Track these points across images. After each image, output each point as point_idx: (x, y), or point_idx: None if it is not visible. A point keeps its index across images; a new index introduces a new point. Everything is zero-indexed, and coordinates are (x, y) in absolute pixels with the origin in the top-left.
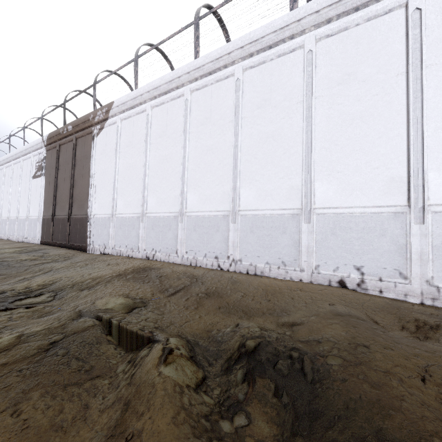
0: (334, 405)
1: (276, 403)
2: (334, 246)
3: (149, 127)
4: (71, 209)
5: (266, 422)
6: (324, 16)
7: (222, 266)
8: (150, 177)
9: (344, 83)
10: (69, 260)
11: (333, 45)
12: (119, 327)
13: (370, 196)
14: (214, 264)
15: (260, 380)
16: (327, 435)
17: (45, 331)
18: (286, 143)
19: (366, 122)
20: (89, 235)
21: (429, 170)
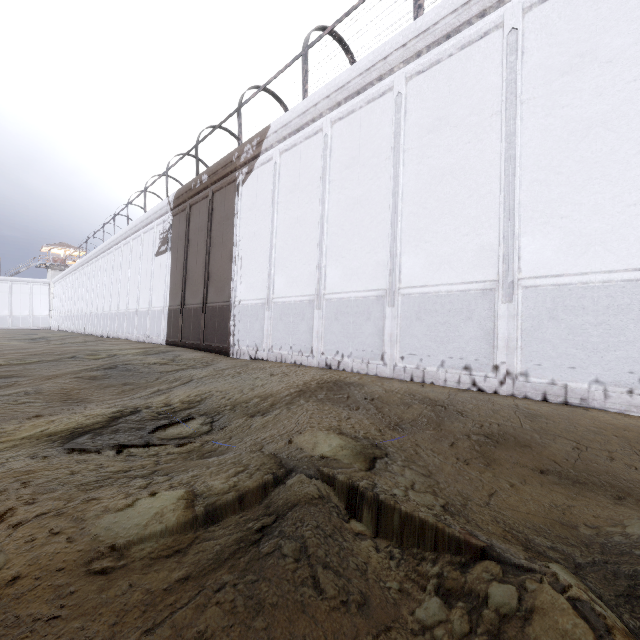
0: None
1: None
2: None
3: (328, 155)
4: (206, 295)
5: None
6: None
7: (480, 385)
8: (331, 236)
9: None
10: (210, 366)
11: None
12: (377, 504)
13: None
14: (463, 381)
15: None
16: None
17: (234, 497)
18: None
19: None
20: (232, 331)
21: None
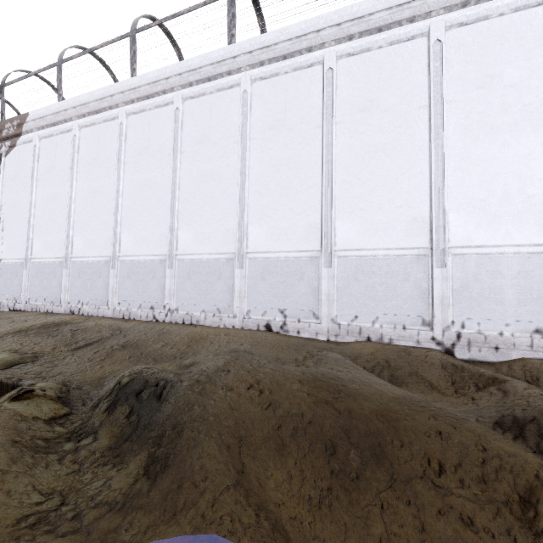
0: (166, 413)
1: (125, 422)
2: (263, 291)
3: (76, 151)
4: None
5: (109, 437)
6: (257, 58)
7: (157, 317)
8: (77, 213)
9: (274, 128)
10: None
11: (266, 88)
12: None
13: (293, 241)
14: (149, 316)
15: (120, 407)
16: (149, 435)
17: None
18: (224, 184)
19: (291, 169)
20: None
21: (337, 218)
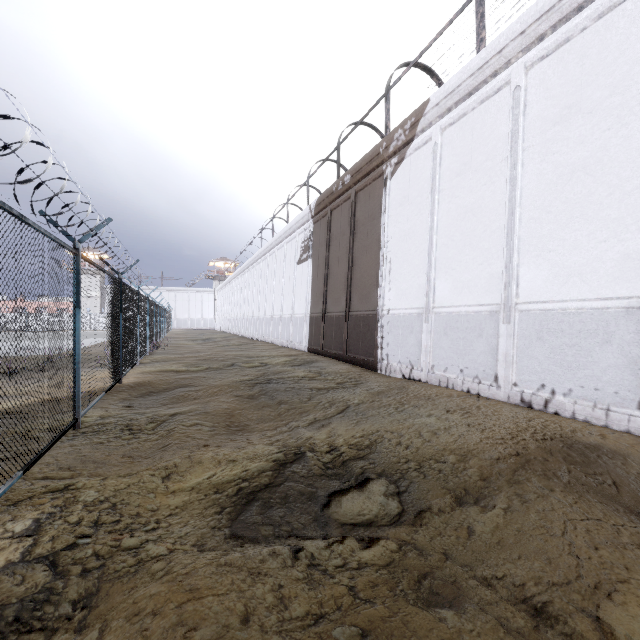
0: None
1: None
2: None
3: (521, 113)
4: (349, 302)
5: None
6: None
7: None
8: (527, 223)
9: None
10: (360, 385)
11: None
12: None
13: None
14: None
15: None
16: None
17: None
18: None
19: None
20: (380, 343)
21: None
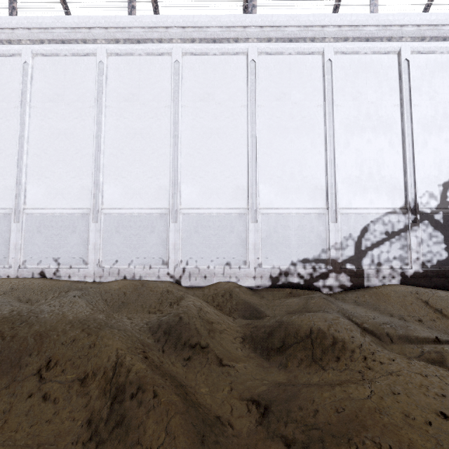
0: None
1: None
2: (39, 243)
3: None
4: None
5: None
6: (37, 36)
7: None
8: None
9: (54, 101)
10: None
11: (47, 64)
12: None
13: (68, 200)
14: None
15: None
16: None
17: None
18: (3, 143)
19: (68, 139)
20: None
21: (105, 183)
